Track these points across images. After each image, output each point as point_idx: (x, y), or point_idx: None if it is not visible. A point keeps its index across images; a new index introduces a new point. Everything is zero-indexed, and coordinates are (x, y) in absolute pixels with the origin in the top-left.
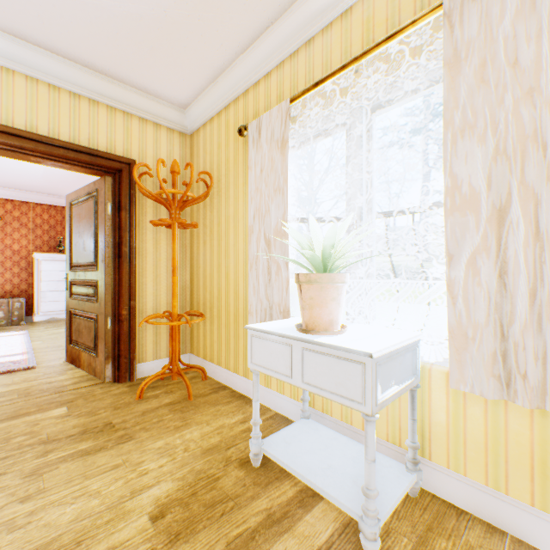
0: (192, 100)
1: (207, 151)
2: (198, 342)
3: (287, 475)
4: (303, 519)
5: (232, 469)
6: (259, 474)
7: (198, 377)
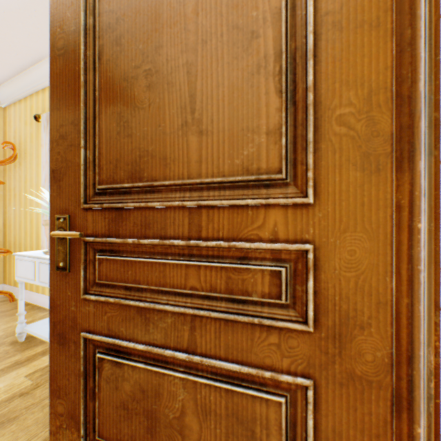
0: (3, 83)
1: (17, 124)
2: (11, 274)
3: (44, 343)
4: (40, 359)
5: (3, 347)
6: (23, 346)
7: (7, 301)
